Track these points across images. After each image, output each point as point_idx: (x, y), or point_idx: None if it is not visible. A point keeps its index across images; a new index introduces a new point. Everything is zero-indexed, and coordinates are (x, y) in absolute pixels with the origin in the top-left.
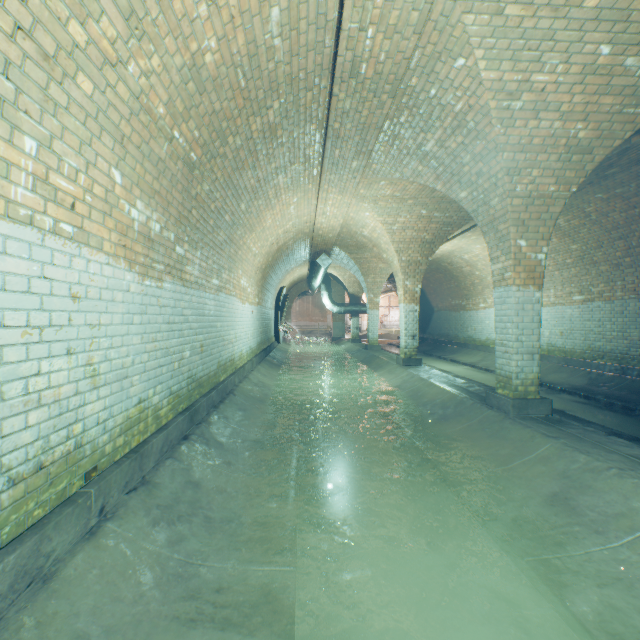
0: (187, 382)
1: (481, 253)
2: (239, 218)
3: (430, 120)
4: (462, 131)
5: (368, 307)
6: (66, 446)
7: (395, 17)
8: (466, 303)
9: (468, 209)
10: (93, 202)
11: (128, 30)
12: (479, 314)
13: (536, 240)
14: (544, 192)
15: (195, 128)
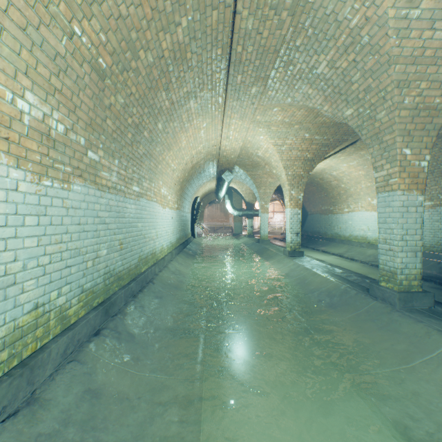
0: (104, 278)
1: (347, 170)
2: (157, 136)
3: (324, 40)
4: (355, 48)
5: (260, 211)
6: None
7: None
8: (333, 208)
9: (353, 125)
10: None
11: None
12: (344, 216)
13: (420, 149)
14: (430, 104)
15: (100, 30)
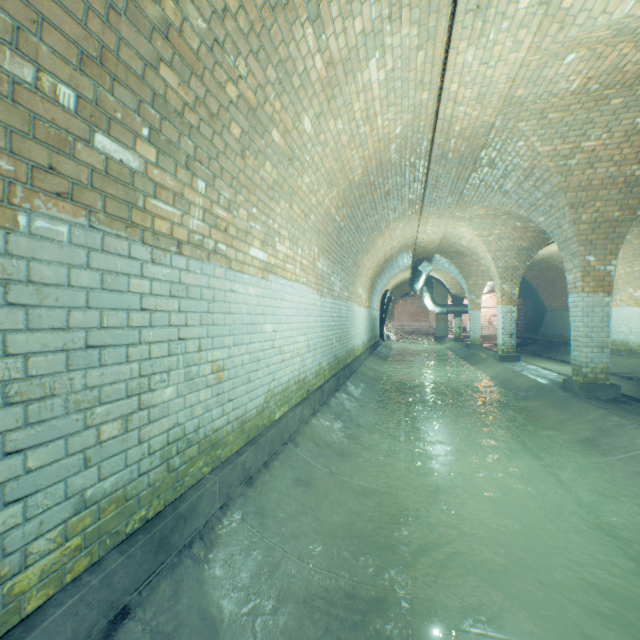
0: (334, 359)
1: None
2: (360, 247)
3: (506, 172)
4: (532, 179)
5: (469, 308)
6: (303, 375)
7: (468, 133)
8: None
9: (546, 230)
10: (310, 266)
11: (328, 188)
12: None
13: (604, 255)
14: (609, 217)
15: (345, 210)
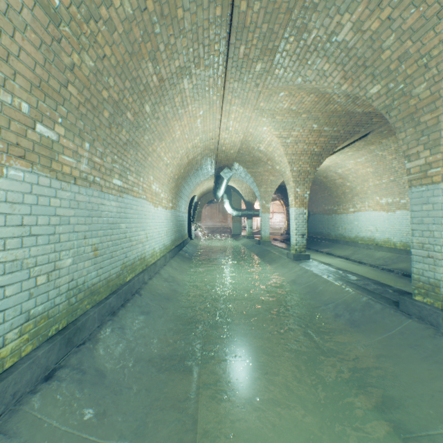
0: (67, 295)
1: (353, 167)
2: (144, 121)
3: None
4: None
5: (261, 211)
6: None
7: None
8: (337, 208)
9: (379, 106)
10: None
11: None
12: (349, 217)
13: None
14: None
15: None
